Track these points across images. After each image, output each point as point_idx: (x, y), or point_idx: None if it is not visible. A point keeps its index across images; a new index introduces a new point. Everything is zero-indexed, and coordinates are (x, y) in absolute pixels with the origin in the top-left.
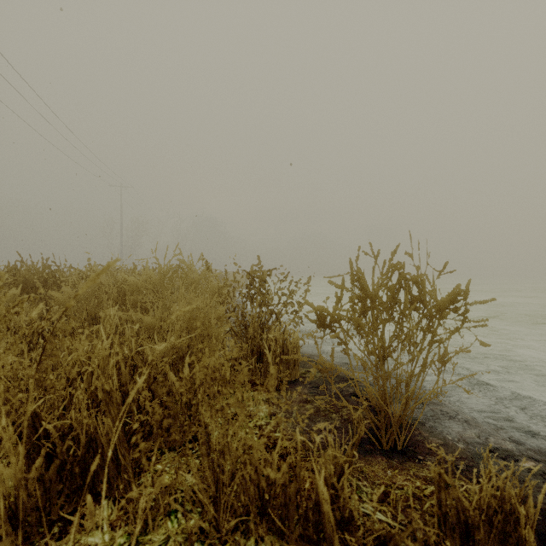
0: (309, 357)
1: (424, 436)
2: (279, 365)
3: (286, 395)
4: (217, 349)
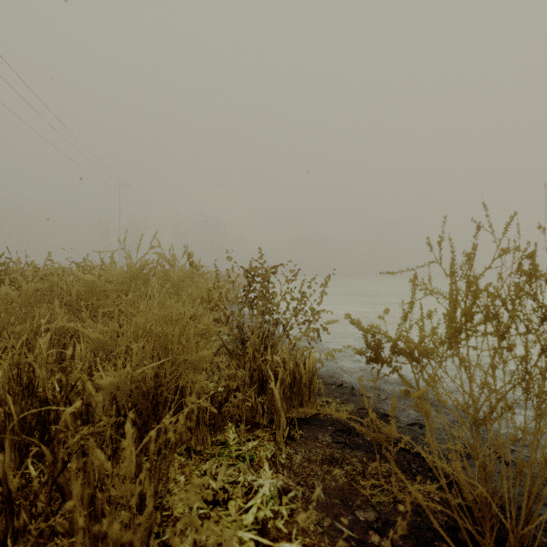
0: (324, 378)
1: (543, 544)
2: (288, 397)
3: (300, 447)
4: (198, 381)
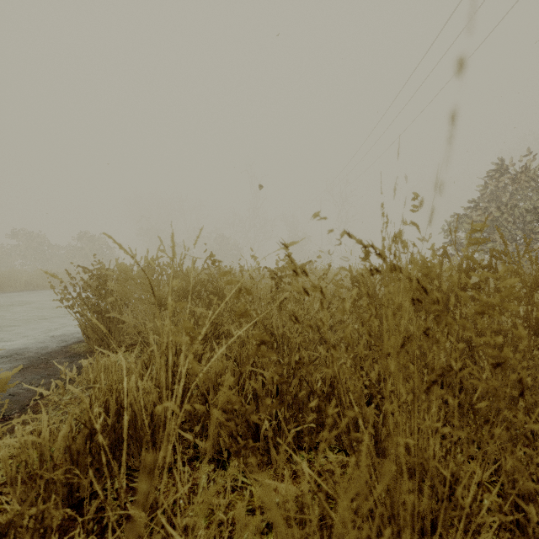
0: (29, 362)
1: None
2: None
3: None
4: None
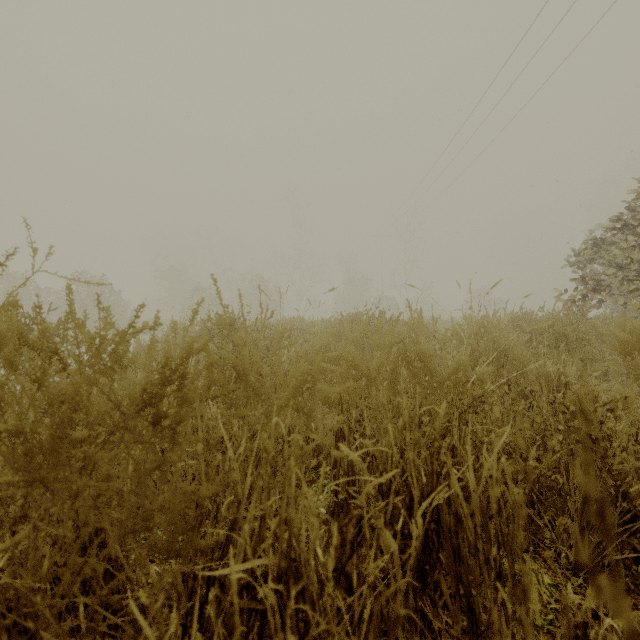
0: None
1: None
2: None
3: None
4: None
